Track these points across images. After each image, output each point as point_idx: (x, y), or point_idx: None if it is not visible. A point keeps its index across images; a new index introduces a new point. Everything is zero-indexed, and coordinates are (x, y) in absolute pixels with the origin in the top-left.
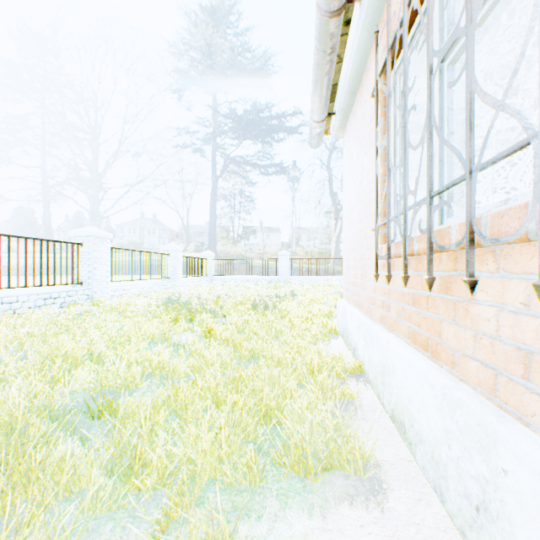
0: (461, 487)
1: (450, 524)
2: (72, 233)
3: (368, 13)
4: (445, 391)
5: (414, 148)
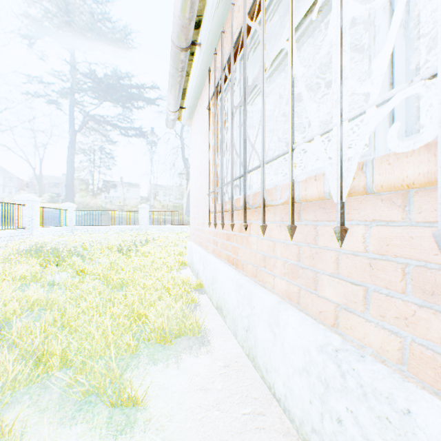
0: (242, 325)
1: (238, 345)
2: None
3: (205, 55)
4: (238, 281)
5: (226, 152)
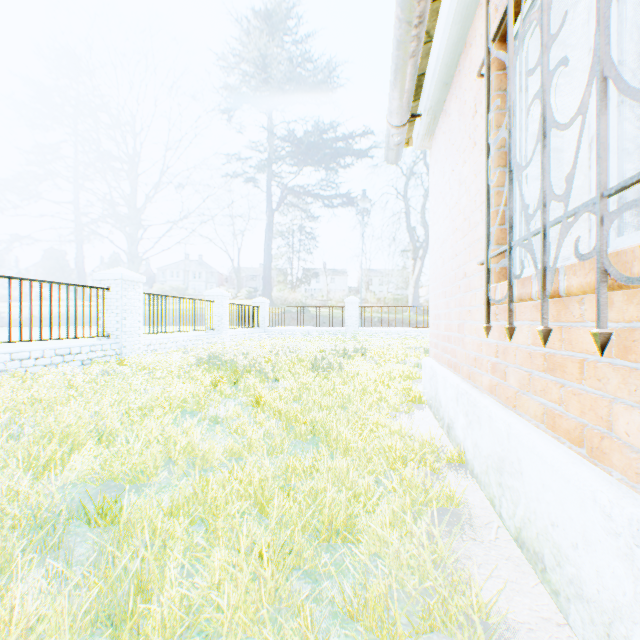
0: None
1: None
2: (98, 275)
3: None
4: None
5: (564, 125)
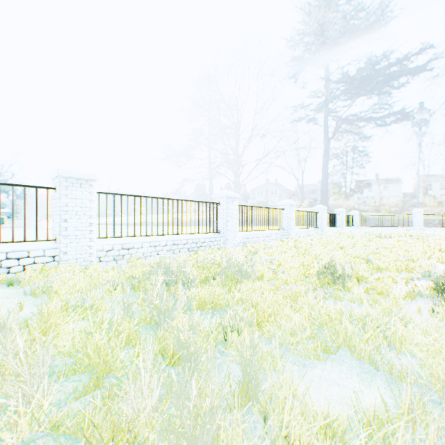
0: None
1: None
2: (313, 208)
3: None
4: None
5: None
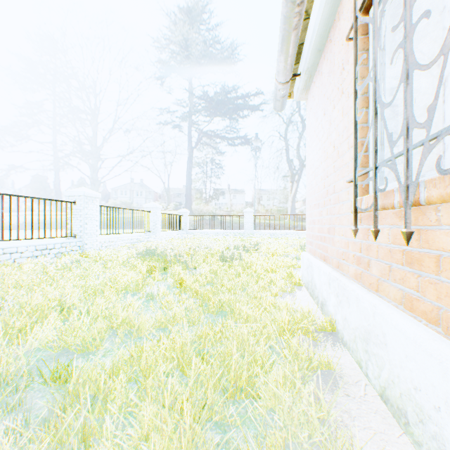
0: None
1: None
2: (67, 193)
3: None
4: None
5: (427, 65)
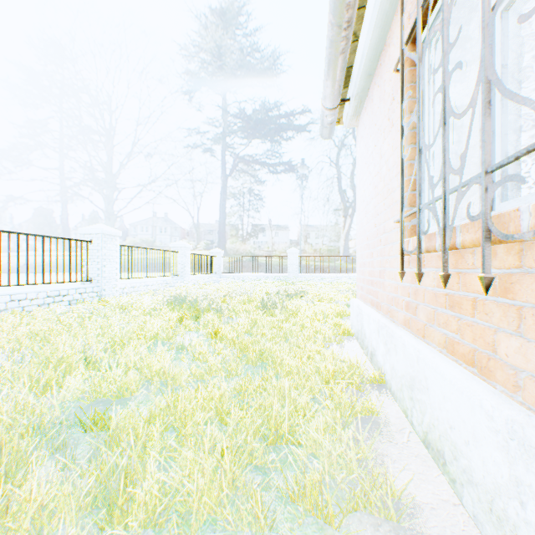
0: None
1: None
2: (82, 230)
3: None
4: (515, 427)
5: (459, 115)
